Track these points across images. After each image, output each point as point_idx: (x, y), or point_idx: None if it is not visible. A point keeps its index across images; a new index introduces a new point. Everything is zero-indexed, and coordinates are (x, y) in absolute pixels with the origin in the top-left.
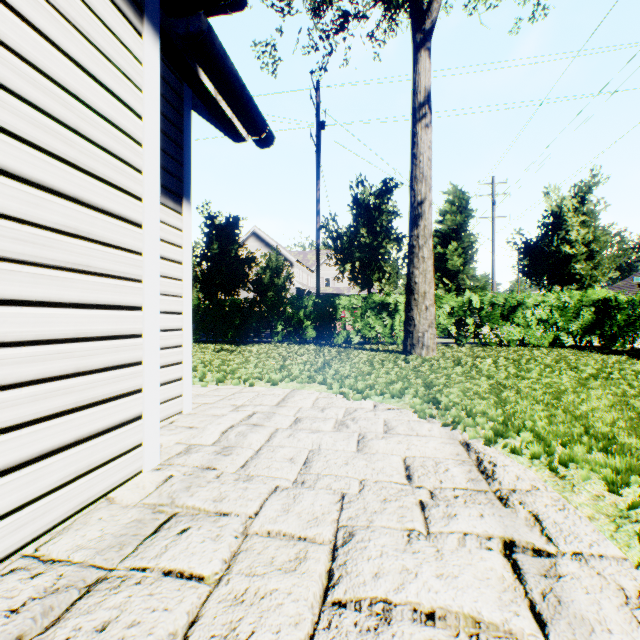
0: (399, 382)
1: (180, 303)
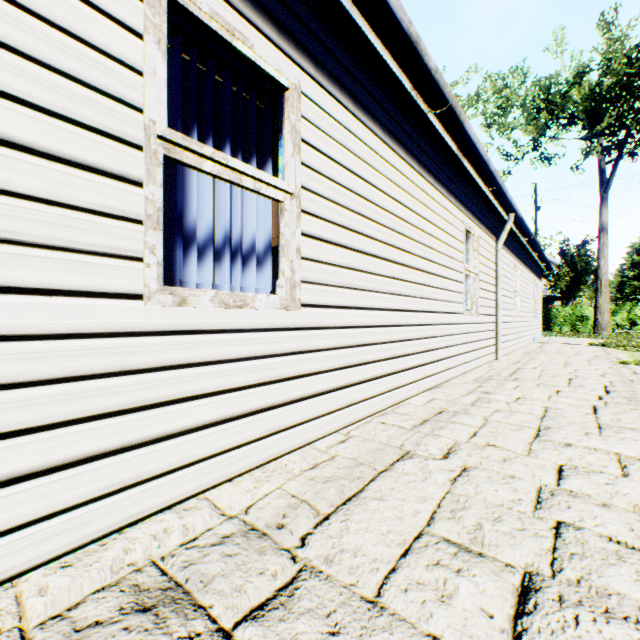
0: (585, 336)
1: None
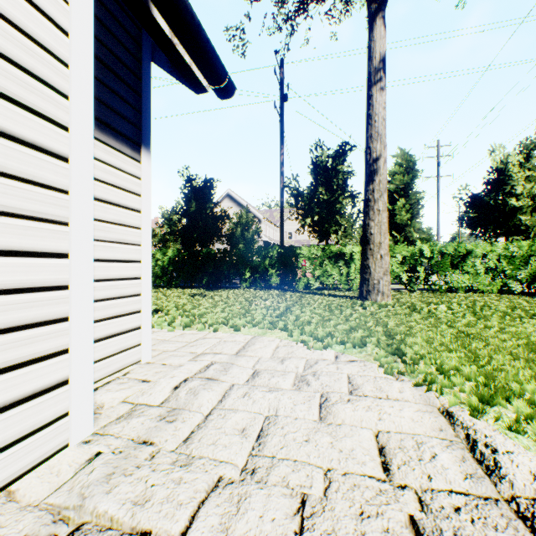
0: (359, 330)
1: (139, 251)
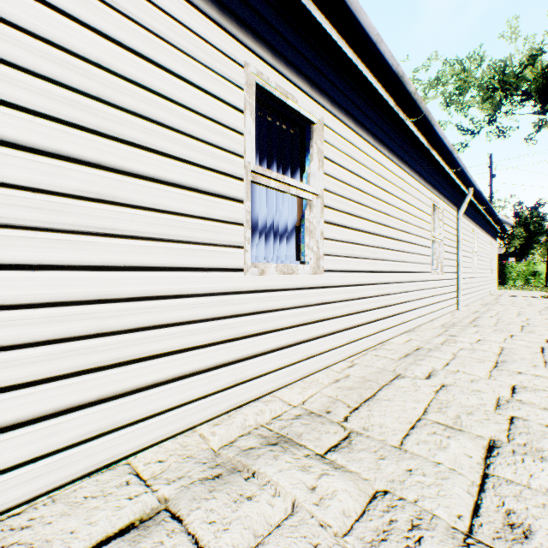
0: (538, 289)
1: None
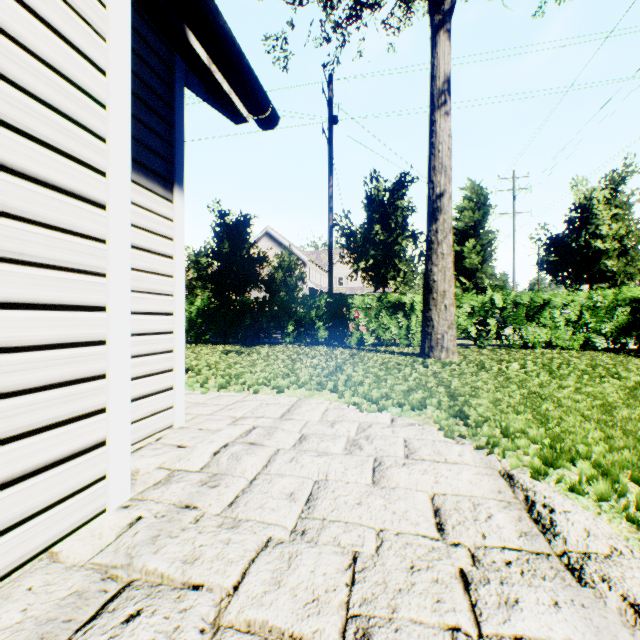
0: (419, 391)
1: (171, 303)
